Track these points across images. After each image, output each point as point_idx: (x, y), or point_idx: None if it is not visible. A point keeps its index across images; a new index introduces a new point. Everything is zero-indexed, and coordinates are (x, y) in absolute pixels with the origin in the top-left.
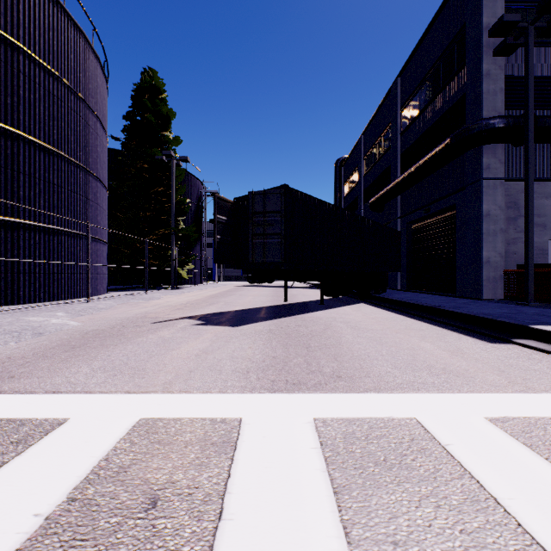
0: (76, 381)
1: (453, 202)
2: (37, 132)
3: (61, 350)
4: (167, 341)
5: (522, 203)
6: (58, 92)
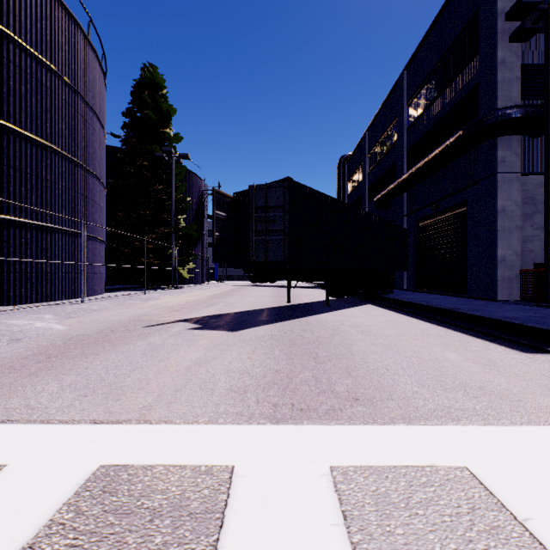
0: (35, 405)
1: (464, 198)
2: (28, 125)
3: (34, 361)
4: (156, 349)
5: (539, 198)
6: (51, 84)
